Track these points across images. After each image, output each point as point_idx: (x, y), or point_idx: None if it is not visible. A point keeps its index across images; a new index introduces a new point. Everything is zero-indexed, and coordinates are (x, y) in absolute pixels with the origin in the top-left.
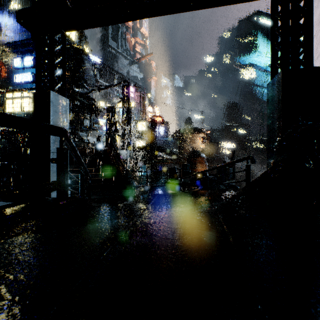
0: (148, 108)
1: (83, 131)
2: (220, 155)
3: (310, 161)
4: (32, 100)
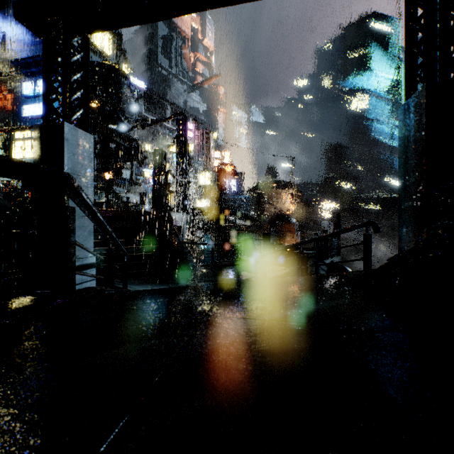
0: (214, 153)
1: (121, 185)
2: (318, 220)
3: None
4: (37, 136)
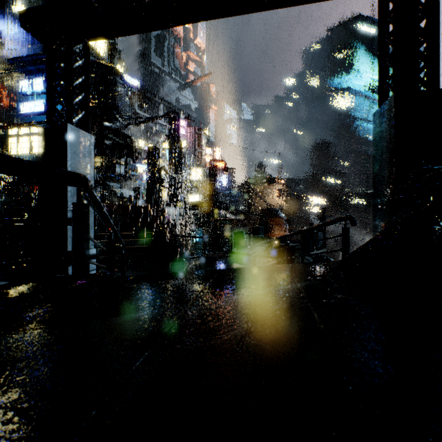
0: (206, 150)
1: (116, 181)
2: (305, 215)
3: (440, 222)
4: (42, 136)
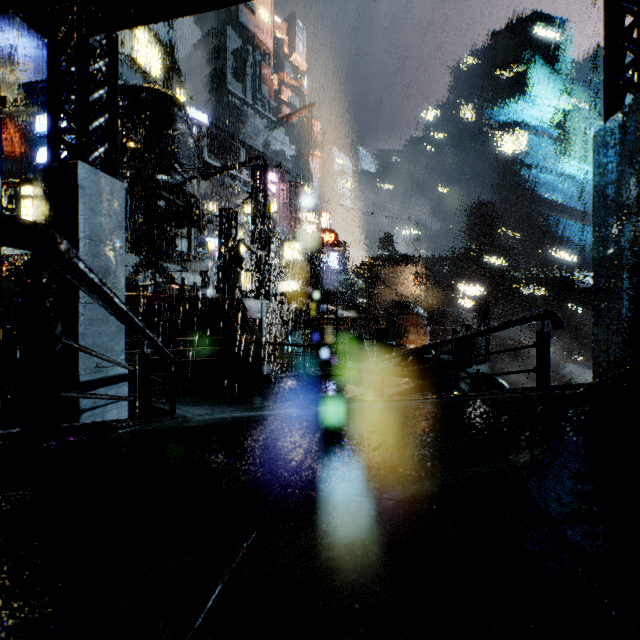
0: (306, 215)
1: (175, 261)
2: (454, 311)
3: None
4: (38, 183)
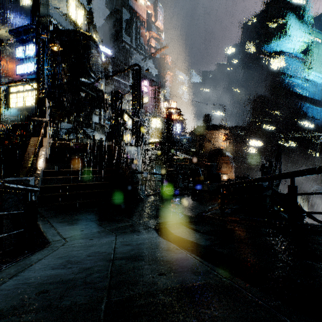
0: (164, 104)
1: (92, 127)
2: (245, 155)
3: None
4: None
